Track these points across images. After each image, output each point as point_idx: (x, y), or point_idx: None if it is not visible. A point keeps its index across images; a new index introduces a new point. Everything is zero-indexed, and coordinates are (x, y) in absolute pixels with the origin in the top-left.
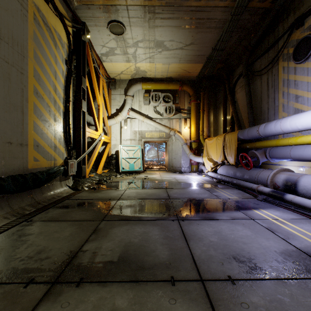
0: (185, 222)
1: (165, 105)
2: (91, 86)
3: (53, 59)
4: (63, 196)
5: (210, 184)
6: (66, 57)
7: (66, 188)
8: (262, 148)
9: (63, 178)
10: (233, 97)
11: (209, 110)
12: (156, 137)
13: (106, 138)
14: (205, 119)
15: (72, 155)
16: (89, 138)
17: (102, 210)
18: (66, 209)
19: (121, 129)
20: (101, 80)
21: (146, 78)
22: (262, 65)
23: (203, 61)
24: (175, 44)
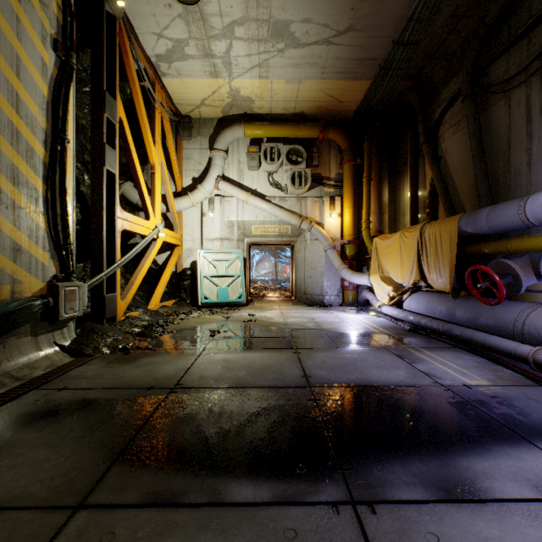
0: (382, 520)
1: (292, 169)
2: (139, 127)
3: (9, 22)
4: (32, 375)
5: (395, 337)
6: (55, 32)
7: (53, 351)
8: (524, 255)
9: (46, 326)
10: (436, 150)
11: (380, 178)
12: (272, 235)
13: (170, 236)
14: (373, 197)
15: (72, 270)
16: (139, 237)
17: (106, 439)
18: (0, 434)
19: (203, 219)
20: (159, 114)
21: (254, 115)
22: (511, 68)
23: (371, 74)
24: (314, 31)
